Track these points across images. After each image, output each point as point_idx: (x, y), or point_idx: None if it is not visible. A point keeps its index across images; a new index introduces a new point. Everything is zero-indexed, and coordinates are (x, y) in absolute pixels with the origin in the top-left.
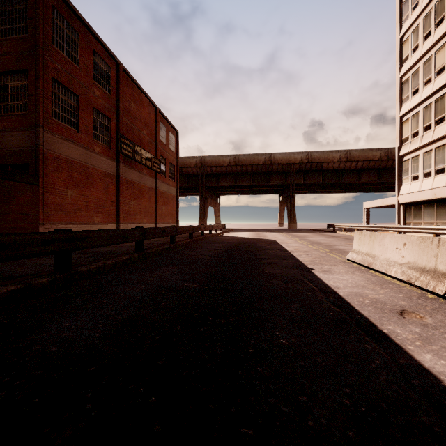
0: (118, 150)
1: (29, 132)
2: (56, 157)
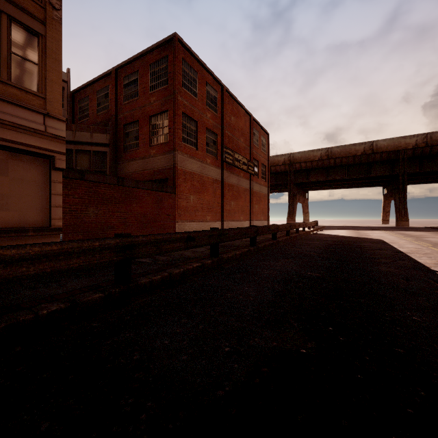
0: (222, 160)
1: (169, 155)
2: (184, 172)
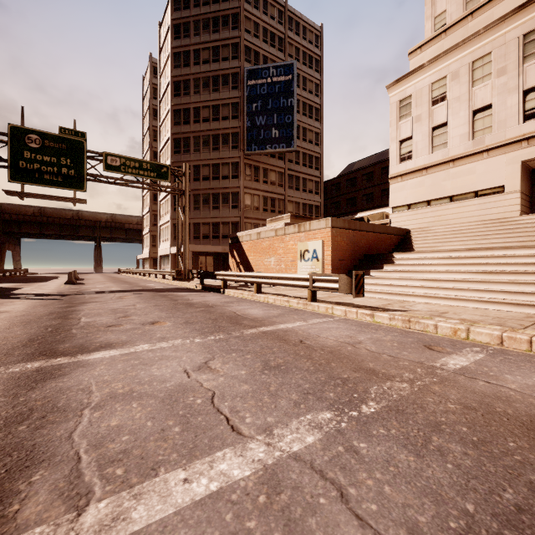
0: None
1: None
2: None
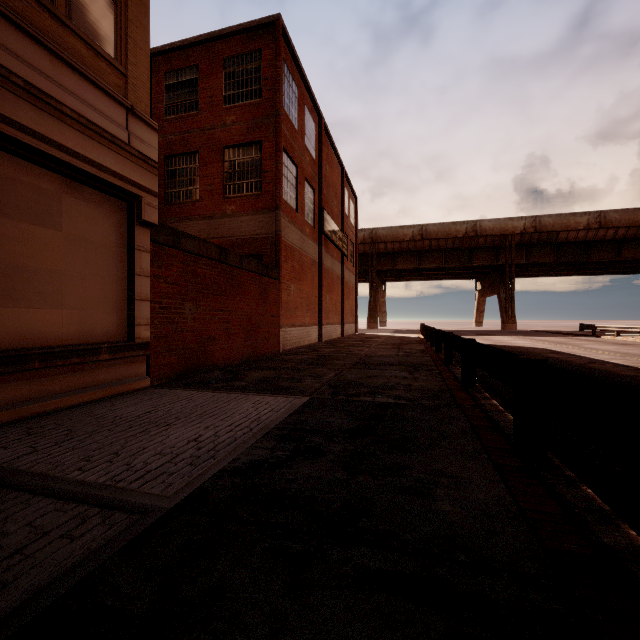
0: (322, 230)
1: (264, 216)
2: (285, 245)
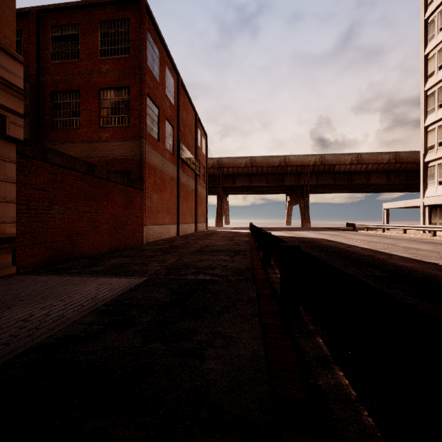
0: (179, 156)
1: (131, 142)
2: (148, 165)
